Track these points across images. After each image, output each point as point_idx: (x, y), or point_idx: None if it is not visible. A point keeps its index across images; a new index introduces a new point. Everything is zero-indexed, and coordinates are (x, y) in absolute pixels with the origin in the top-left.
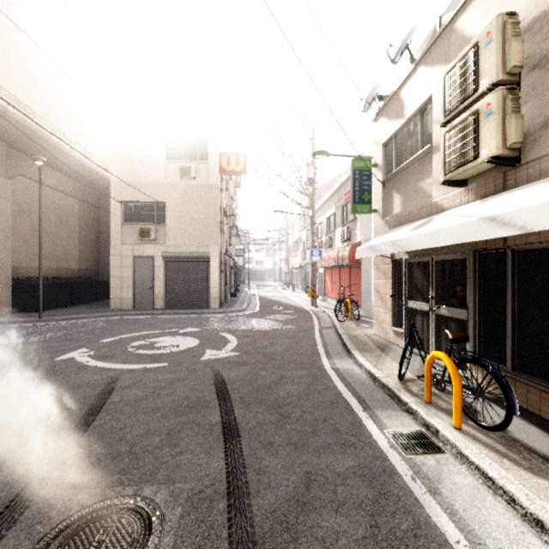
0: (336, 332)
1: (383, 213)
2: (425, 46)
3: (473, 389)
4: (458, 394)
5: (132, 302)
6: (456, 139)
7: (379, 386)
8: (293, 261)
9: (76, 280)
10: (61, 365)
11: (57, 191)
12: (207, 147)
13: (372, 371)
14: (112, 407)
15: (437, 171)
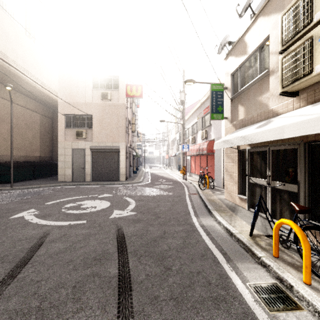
0: (200, 197)
1: (231, 119)
2: (264, 2)
3: (319, 252)
4: (308, 256)
5: (71, 177)
6: (293, 60)
7: (235, 240)
8: (171, 152)
9: (38, 163)
10: (12, 222)
11: (25, 108)
12: (118, 81)
13: (229, 227)
14: (38, 259)
15: (273, 88)
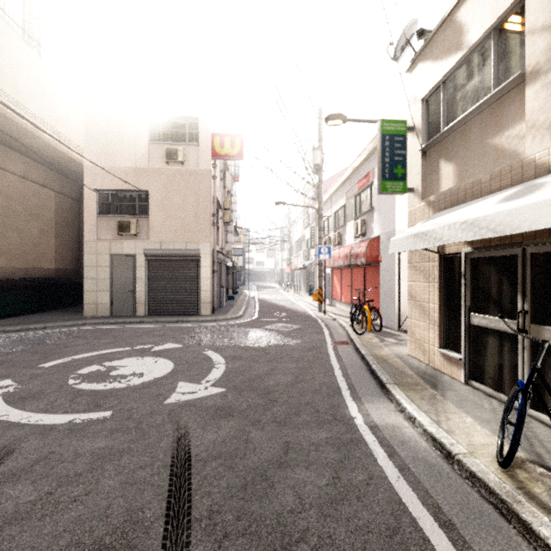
0: (356, 350)
1: (422, 192)
2: None
3: None
4: None
5: (109, 308)
6: None
7: (462, 474)
8: (296, 261)
9: (48, 281)
10: None
11: (25, 180)
12: (197, 127)
13: (439, 436)
14: None
15: (538, 110)
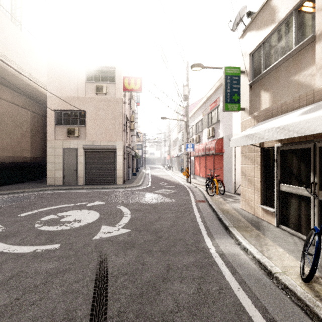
0: (209, 205)
1: (250, 110)
2: None
3: None
4: None
5: (62, 180)
6: None
7: (279, 286)
8: (173, 152)
9: (26, 164)
10: None
11: (13, 104)
12: (114, 73)
13: (263, 261)
14: None
15: None
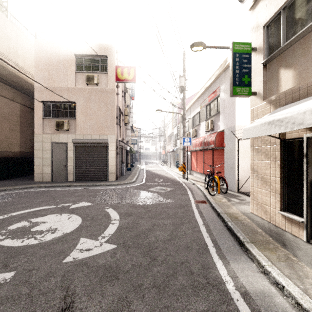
0: (212, 208)
1: (264, 94)
2: None
3: None
4: None
5: (50, 176)
6: None
7: None
8: (168, 147)
9: (14, 159)
10: None
11: None
12: (106, 62)
13: None
14: None
15: None
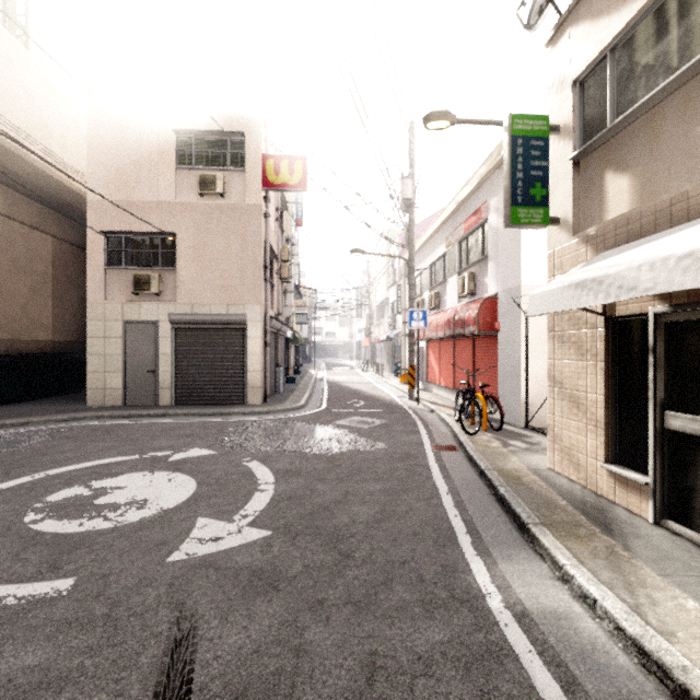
0: (469, 460)
1: (574, 222)
2: None
3: None
4: None
5: (121, 394)
6: None
7: None
8: (377, 331)
9: (42, 358)
10: None
11: (10, 220)
12: (243, 147)
13: (654, 647)
14: None
15: None
